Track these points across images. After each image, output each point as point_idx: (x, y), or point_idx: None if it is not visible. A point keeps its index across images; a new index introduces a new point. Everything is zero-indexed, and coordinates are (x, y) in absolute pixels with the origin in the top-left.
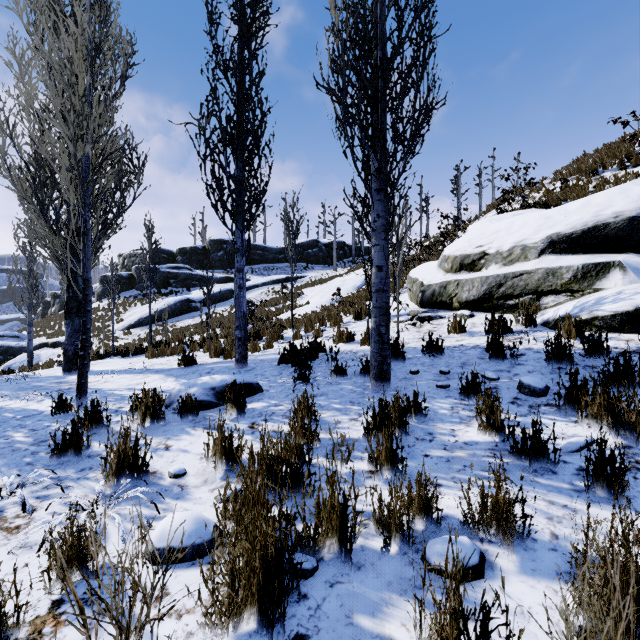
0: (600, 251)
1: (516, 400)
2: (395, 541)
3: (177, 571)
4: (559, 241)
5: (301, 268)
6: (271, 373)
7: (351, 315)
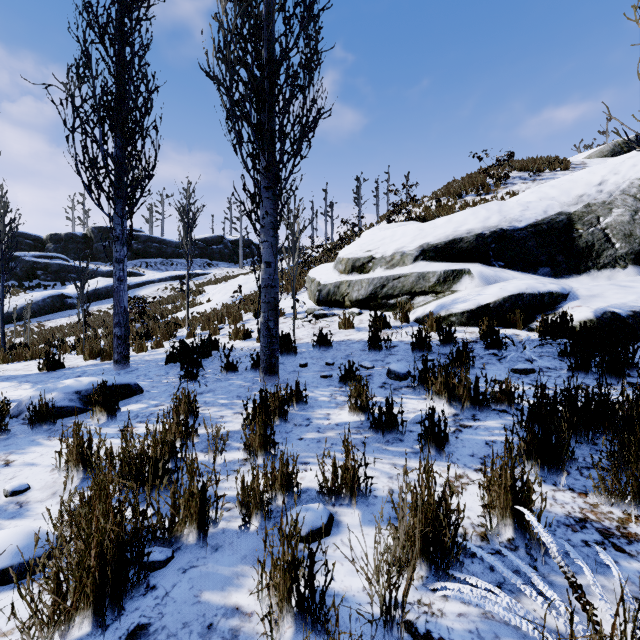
0: (457, 260)
1: (384, 384)
2: (257, 519)
3: None
4: (428, 250)
5: (204, 264)
6: (156, 373)
7: (252, 313)
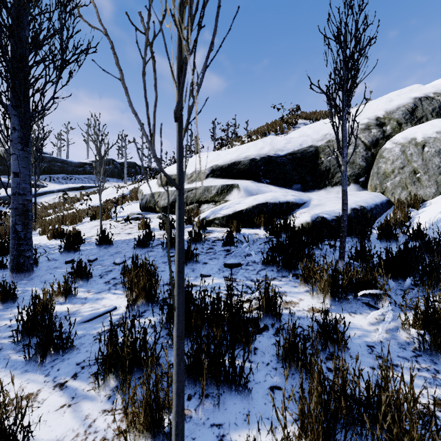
0: (237, 178)
1: (112, 280)
2: None
3: None
4: (216, 170)
5: (98, 180)
6: None
7: None
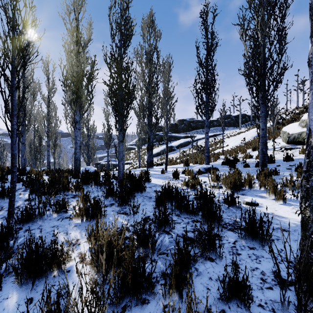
0: None
1: None
2: (263, 189)
3: (216, 189)
4: None
5: (221, 129)
6: (219, 167)
7: (250, 149)
